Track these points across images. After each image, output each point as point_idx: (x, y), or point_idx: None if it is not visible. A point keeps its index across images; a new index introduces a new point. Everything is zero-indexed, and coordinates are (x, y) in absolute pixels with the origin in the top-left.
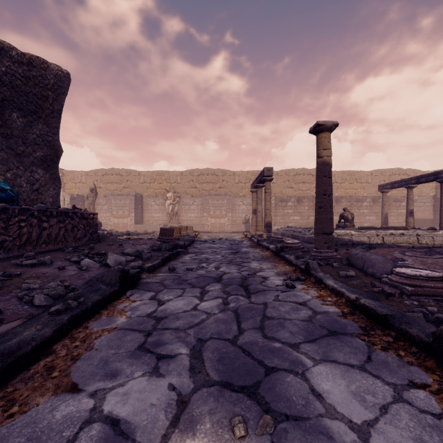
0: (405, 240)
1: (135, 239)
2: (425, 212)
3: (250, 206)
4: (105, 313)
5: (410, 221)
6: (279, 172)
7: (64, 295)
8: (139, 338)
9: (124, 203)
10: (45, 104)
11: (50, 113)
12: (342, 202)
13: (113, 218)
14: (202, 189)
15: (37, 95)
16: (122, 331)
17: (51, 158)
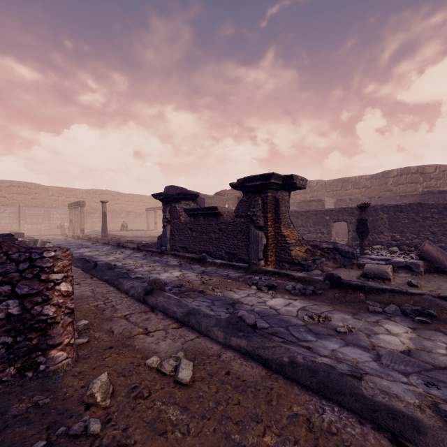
0: (141, 234)
1: None
2: None
3: (64, 215)
4: None
5: (155, 226)
6: (89, 191)
7: None
8: None
9: None
10: None
11: None
12: (131, 215)
13: None
14: (13, 199)
15: None
16: None
17: None
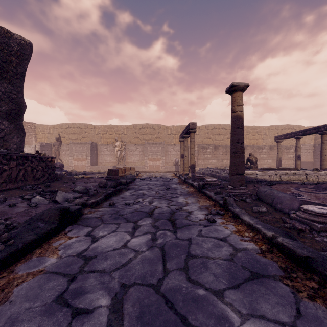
0: (297, 178)
1: (87, 178)
2: (307, 157)
3: (179, 152)
4: (38, 253)
5: (298, 163)
6: (201, 126)
7: (1, 234)
8: (61, 285)
9: (82, 150)
10: (9, 67)
11: (14, 75)
12: (247, 149)
13: (73, 161)
14: (143, 139)
15: (1, 59)
16: (47, 275)
17: (15, 112)
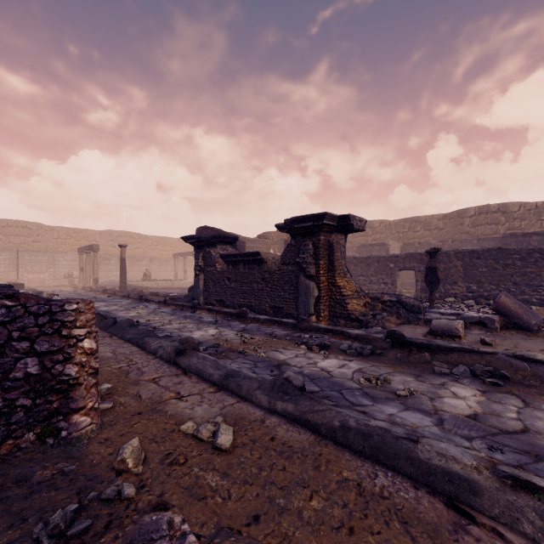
0: (167, 285)
1: None
2: None
3: (72, 262)
4: None
5: (185, 276)
6: (103, 232)
7: None
8: None
9: None
10: None
11: None
12: (155, 261)
13: None
14: (9, 242)
15: None
16: None
17: None
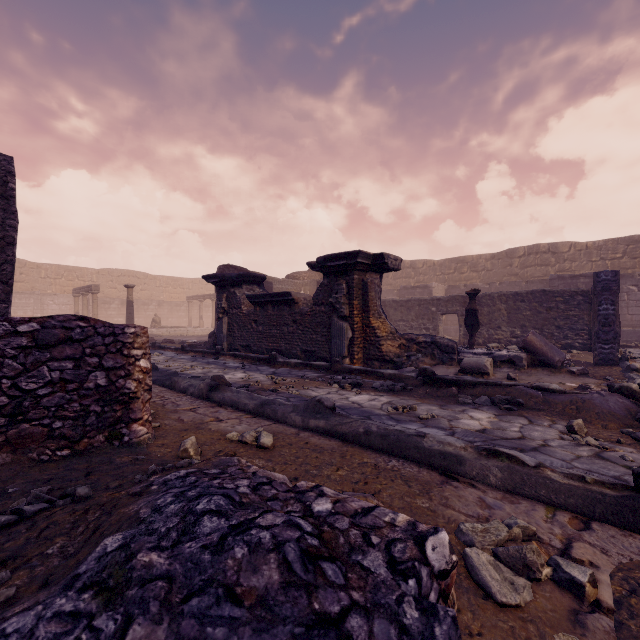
0: (181, 333)
1: None
2: None
3: (64, 306)
4: None
5: (201, 322)
6: (102, 271)
7: None
8: None
9: None
10: None
11: None
12: (164, 306)
13: None
14: None
15: None
16: None
17: None
